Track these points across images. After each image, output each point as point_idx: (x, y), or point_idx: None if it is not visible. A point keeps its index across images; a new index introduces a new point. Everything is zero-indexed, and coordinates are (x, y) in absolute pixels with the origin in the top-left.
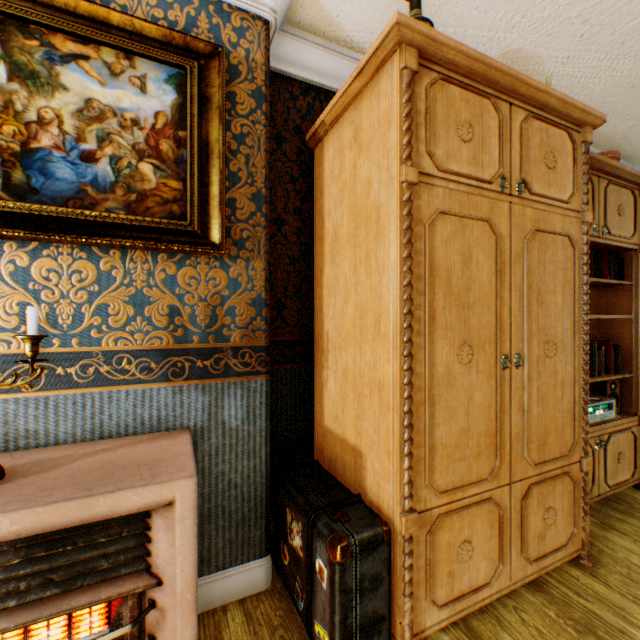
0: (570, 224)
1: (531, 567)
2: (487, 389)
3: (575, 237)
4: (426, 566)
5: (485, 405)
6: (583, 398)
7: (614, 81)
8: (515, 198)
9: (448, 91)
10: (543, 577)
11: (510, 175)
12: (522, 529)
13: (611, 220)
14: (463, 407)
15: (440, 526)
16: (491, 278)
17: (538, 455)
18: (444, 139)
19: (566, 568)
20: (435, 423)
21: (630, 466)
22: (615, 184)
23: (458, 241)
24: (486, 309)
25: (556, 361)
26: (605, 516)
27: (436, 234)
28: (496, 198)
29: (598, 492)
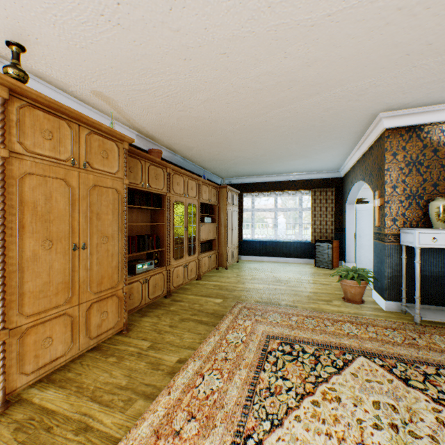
0: (118, 184)
1: (94, 341)
2: (64, 261)
3: (121, 190)
4: (18, 356)
5: (63, 269)
6: (125, 260)
7: (152, 121)
8: (83, 170)
9: (36, 112)
10: (103, 344)
11: (80, 159)
12: (87, 324)
13: (153, 181)
14: (47, 271)
15: (29, 333)
16: (67, 207)
17: (98, 289)
18: (33, 136)
19: (116, 337)
20: (26, 281)
21: (162, 288)
22: (154, 165)
23: (43, 188)
24: (64, 222)
25: (109, 245)
26: (146, 312)
27: (26, 184)
28: (71, 169)
29: (146, 302)
